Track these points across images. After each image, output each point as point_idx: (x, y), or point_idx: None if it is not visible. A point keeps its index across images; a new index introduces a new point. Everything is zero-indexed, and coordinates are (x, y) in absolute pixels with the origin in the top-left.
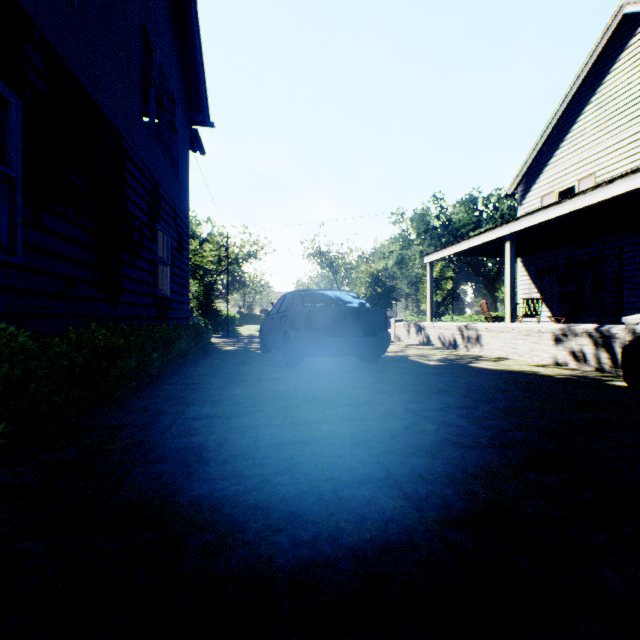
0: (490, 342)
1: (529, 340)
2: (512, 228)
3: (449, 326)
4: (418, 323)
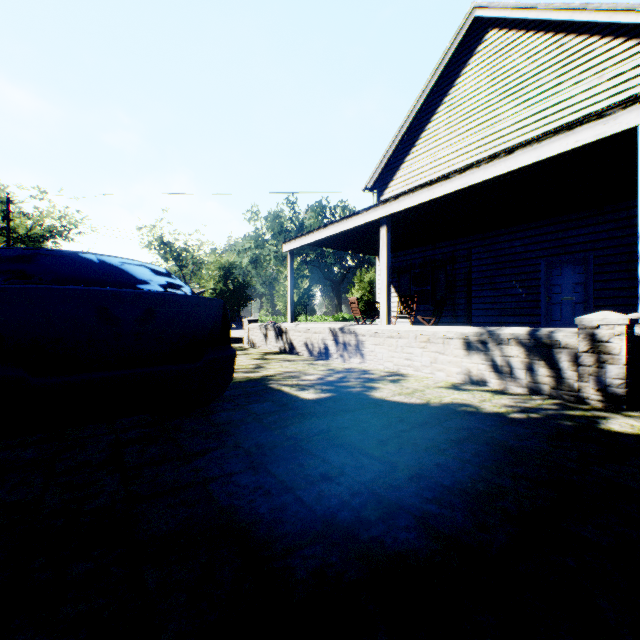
0: (375, 350)
1: (431, 348)
2: (390, 209)
3: (320, 329)
4: (279, 324)
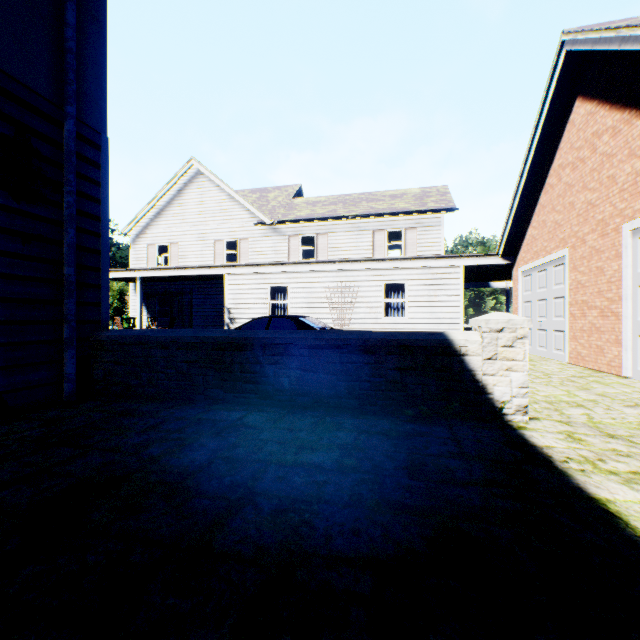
0: None
1: None
2: (143, 274)
3: None
4: None
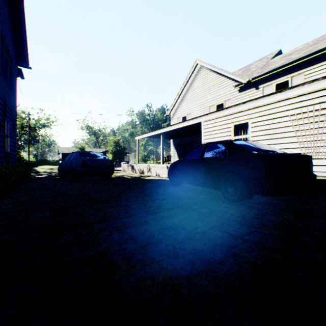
0: (153, 171)
1: (162, 170)
2: (162, 131)
3: (142, 165)
4: (132, 164)
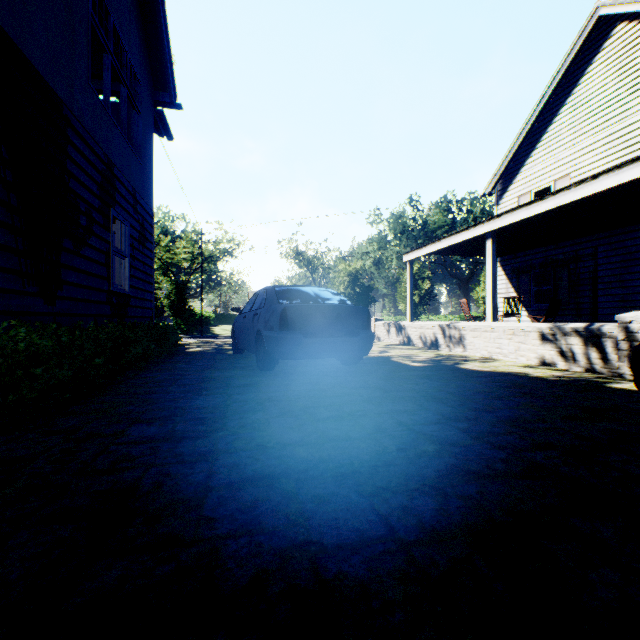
0: (474, 342)
1: (515, 340)
2: (494, 225)
3: (431, 325)
4: (398, 322)
